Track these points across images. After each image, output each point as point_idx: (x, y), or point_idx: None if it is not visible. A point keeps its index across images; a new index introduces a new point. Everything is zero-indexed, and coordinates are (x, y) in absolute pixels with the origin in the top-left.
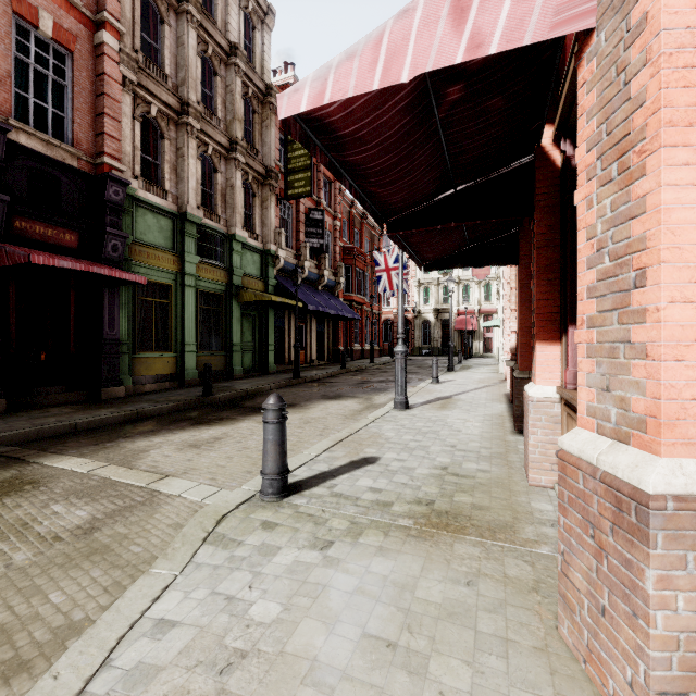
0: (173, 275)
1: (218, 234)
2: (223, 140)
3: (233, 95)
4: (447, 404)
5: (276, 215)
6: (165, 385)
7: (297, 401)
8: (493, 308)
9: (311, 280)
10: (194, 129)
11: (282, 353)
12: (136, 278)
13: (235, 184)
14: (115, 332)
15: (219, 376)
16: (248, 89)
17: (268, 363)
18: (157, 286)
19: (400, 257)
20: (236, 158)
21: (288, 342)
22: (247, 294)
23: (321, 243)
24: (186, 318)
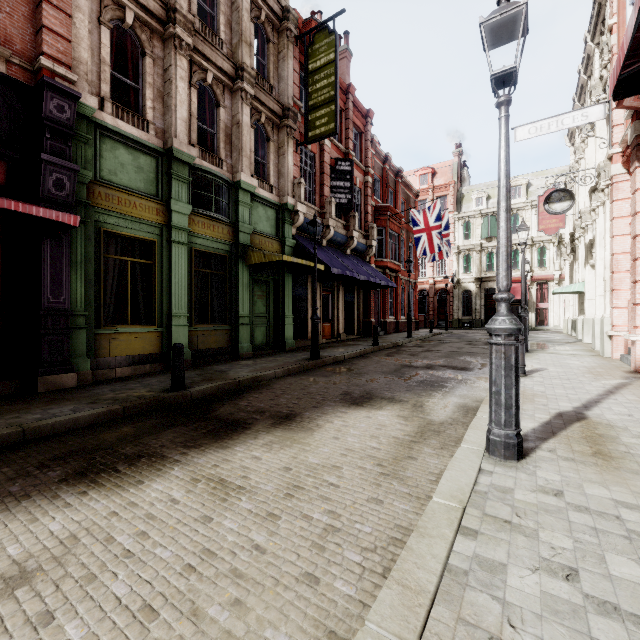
0: (157, 229)
1: (218, 180)
2: (226, 66)
3: (239, 12)
4: (599, 440)
5: (295, 164)
6: (144, 368)
7: (299, 408)
8: (549, 274)
9: (338, 242)
10: (183, 43)
11: (304, 327)
12: (58, 216)
13: (241, 120)
14: (63, 299)
15: (220, 355)
16: (260, 12)
17: (284, 339)
18: (136, 243)
19: (503, 122)
20: (242, 88)
21: (311, 313)
22: (255, 254)
23: (349, 198)
24: (174, 282)
